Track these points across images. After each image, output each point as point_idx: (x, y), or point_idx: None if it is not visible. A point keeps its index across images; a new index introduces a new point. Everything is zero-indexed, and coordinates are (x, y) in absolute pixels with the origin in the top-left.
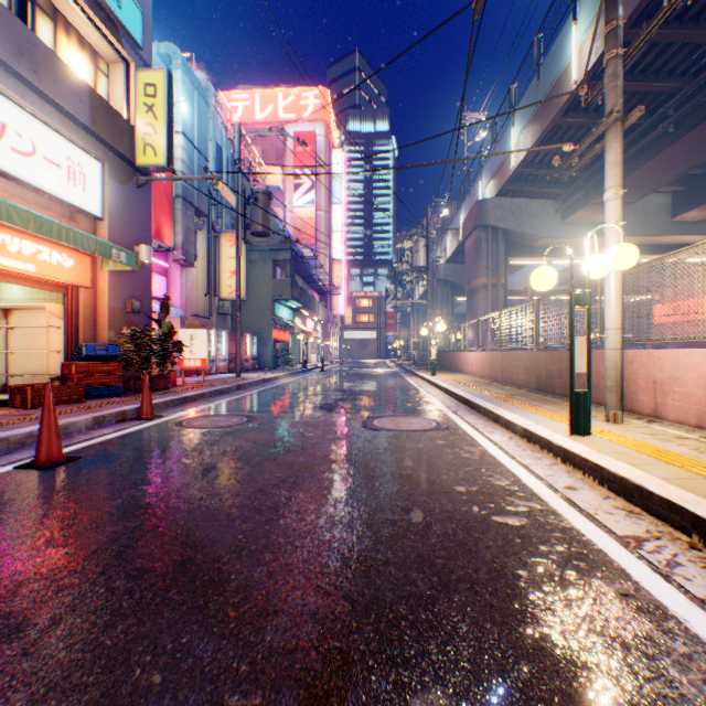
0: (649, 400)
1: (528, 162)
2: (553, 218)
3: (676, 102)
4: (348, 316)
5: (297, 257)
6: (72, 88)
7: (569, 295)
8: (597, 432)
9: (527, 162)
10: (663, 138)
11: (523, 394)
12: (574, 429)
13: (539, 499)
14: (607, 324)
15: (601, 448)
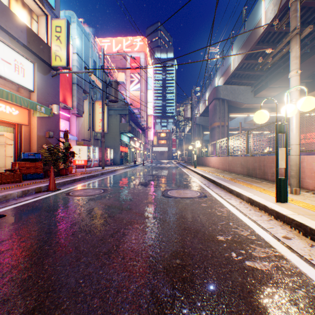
0: (312, 182)
1: (239, 68)
2: (250, 95)
3: (312, 37)
4: (155, 140)
5: (131, 113)
6: (16, 25)
7: (275, 125)
8: (290, 200)
9: (239, 68)
10: (305, 55)
11: (241, 177)
12: (278, 199)
13: (271, 246)
14: (291, 142)
15: (298, 211)
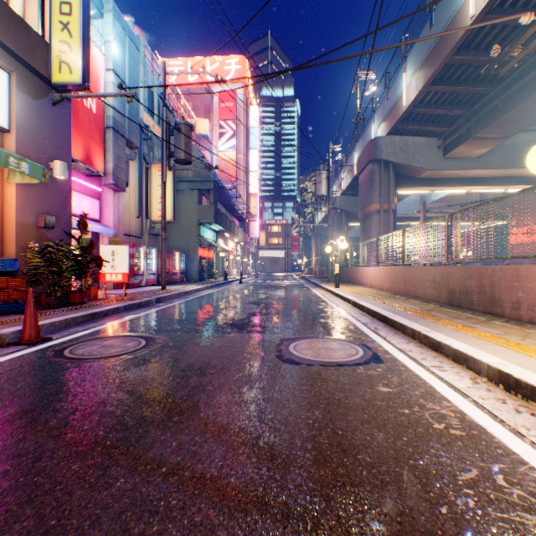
0: None
1: (418, 102)
2: (436, 153)
3: None
4: (262, 238)
5: (219, 188)
6: None
7: None
8: None
9: (417, 102)
10: None
11: (438, 309)
12: None
13: None
14: None
15: None
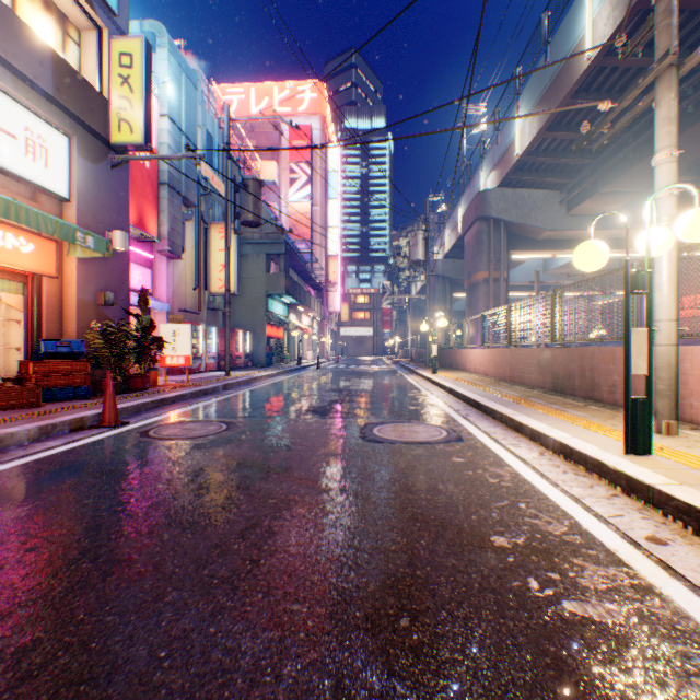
0: None
1: (533, 150)
2: (557, 210)
3: (698, 79)
4: (344, 312)
5: (291, 251)
6: (30, 49)
7: (624, 276)
8: (657, 450)
9: (532, 150)
10: (681, 120)
11: (539, 395)
12: (630, 447)
13: (621, 562)
14: (658, 315)
15: (679, 476)
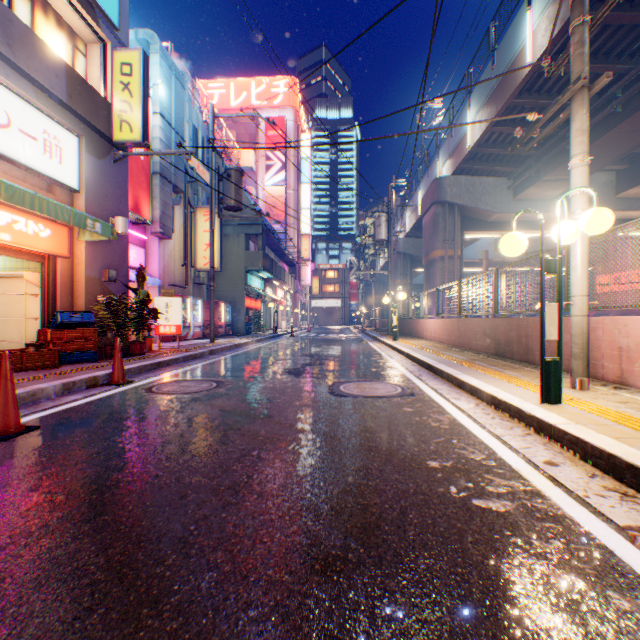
0: (614, 367)
1: (483, 142)
2: (505, 195)
3: (625, 82)
4: (315, 286)
5: (268, 231)
6: (47, 64)
7: (540, 260)
8: (567, 400)
9: (482, 142)
10: (612, 117)
11: (483, 359)
12: (544, 397)
13: (521, 477)
14: (573, 291)
15: (577, 418)
